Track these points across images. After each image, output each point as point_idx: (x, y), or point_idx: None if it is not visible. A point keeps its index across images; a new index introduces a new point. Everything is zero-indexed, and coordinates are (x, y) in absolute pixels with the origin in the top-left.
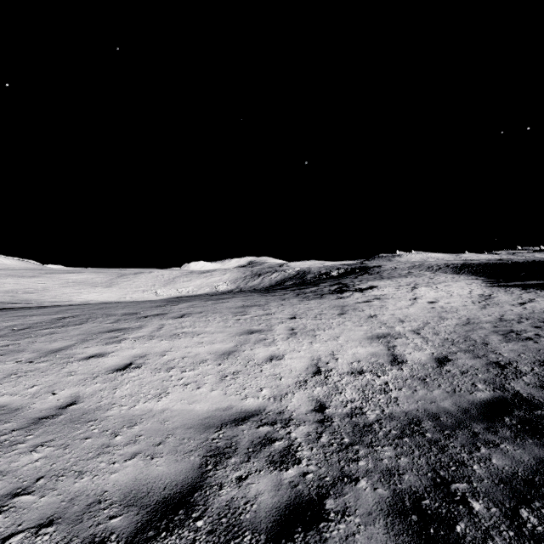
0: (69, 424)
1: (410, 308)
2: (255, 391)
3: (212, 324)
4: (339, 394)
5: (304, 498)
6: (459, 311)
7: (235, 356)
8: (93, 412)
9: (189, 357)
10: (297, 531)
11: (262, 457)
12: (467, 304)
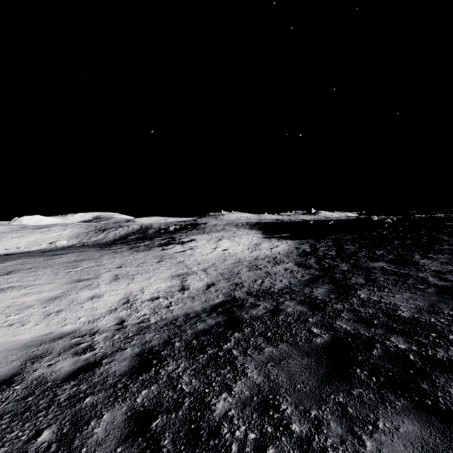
0: None
1: (209, 255)
2: (74, 320)
3: (41, 277)
4: (137, 313)
5: (91, 362)
6: (237, 255)
7: (60, 300)
8: None
9: (15, 305)
10: (81, 374)
11: (69, 353)
12: (244, 250)
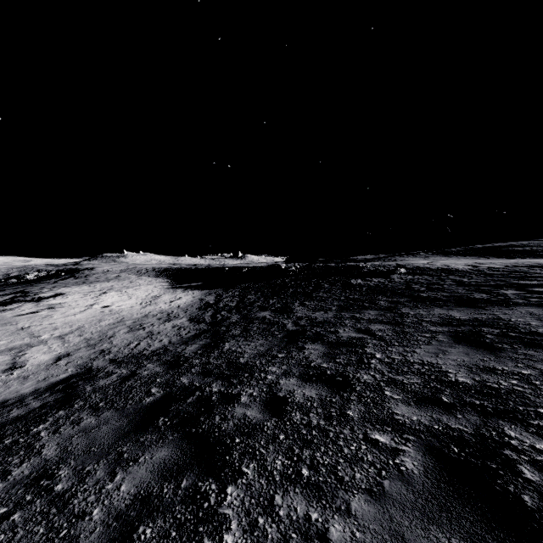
0: None
1: (77, 315)
2: None
3: None
4: None
5: None
6: (122, 312)
7: None
8: None
9: None
10: None
11: None
12: (135, 306)
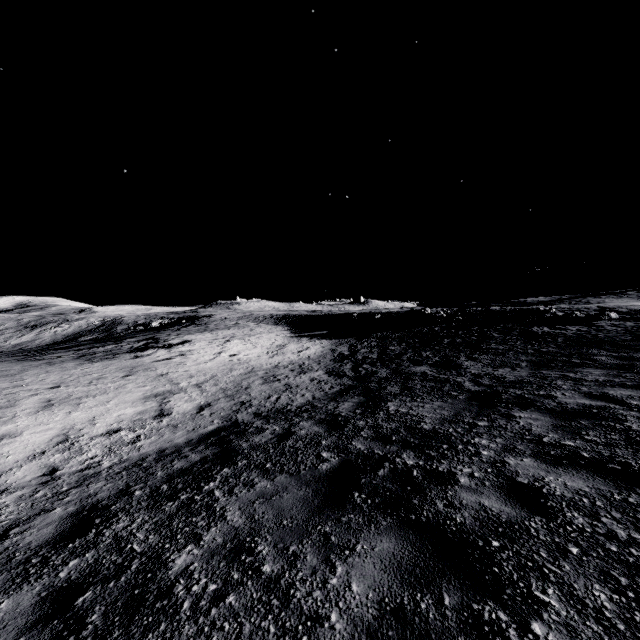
0: None
1: (208, 363)
2: None
3: None
4: (81, 455)
5: None
6: (251, 362)
7: None
8: None
9: None
10: None
11: None
12: (261, 355)
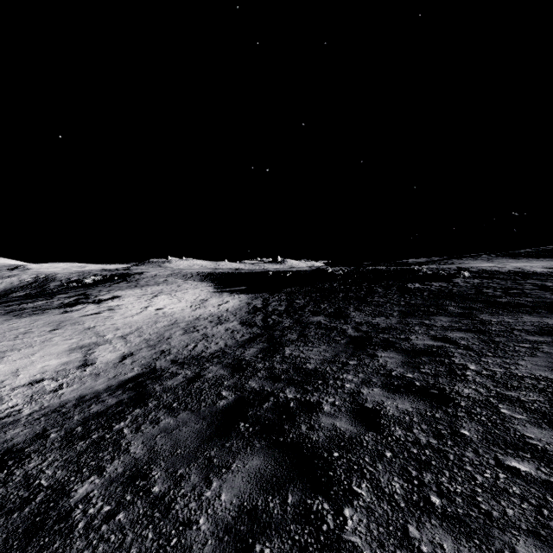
0: None
1: (135, 317)
2: None
3: None
4: (1, 405)
5: None
6: (175, 315)
7: None
8: None
9: None
10: None
11: None
12: (185, 308)
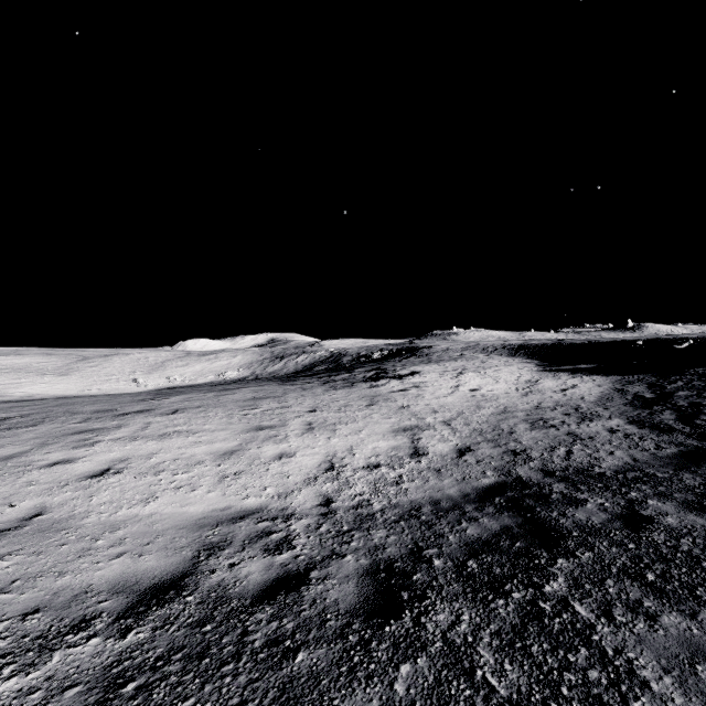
0: (38, 534)
1: (448, 397)
2: (258, 490)
3: (212, 420)
4: (349, 489)
5: (292, 573)
6: (499, 399)
7: (238, 456)
8: (67, 521)
9: (182, 459)
10: (280, 594)
11: (257, 547)
12: (510, 392)
